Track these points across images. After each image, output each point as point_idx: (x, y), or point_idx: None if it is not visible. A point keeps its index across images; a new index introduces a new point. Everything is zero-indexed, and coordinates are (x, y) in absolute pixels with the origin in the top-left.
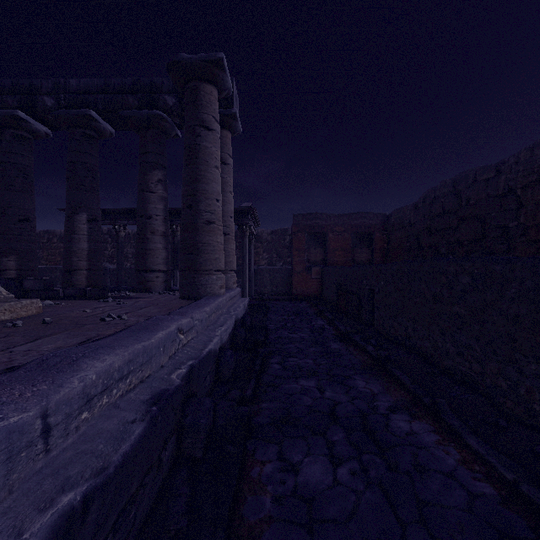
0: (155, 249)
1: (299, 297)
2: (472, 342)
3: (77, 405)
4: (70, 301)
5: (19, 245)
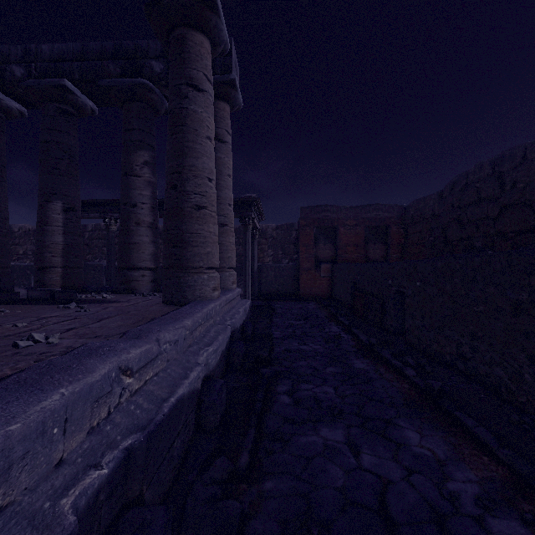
0: (141, 243)
1: (307, 297)
2: None
3: None
4: (23, 307)
5: None
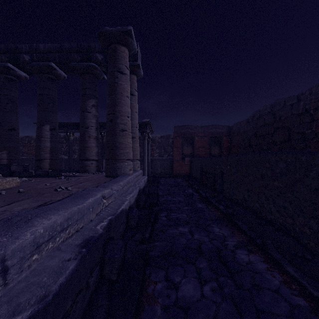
0: (91, 146)
1: (178, 175)
2: (286, 204)
3: (29, 250)
4: (38, 178)
5: (9, 144)
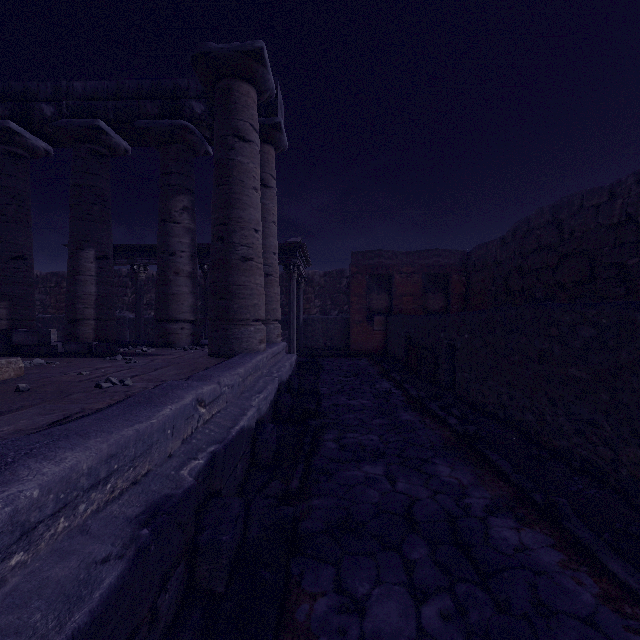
0: (180, 293)
1: (359, 353)
2: (597, 417)
3: None
4: (68, 359)
5: (12, 289)
